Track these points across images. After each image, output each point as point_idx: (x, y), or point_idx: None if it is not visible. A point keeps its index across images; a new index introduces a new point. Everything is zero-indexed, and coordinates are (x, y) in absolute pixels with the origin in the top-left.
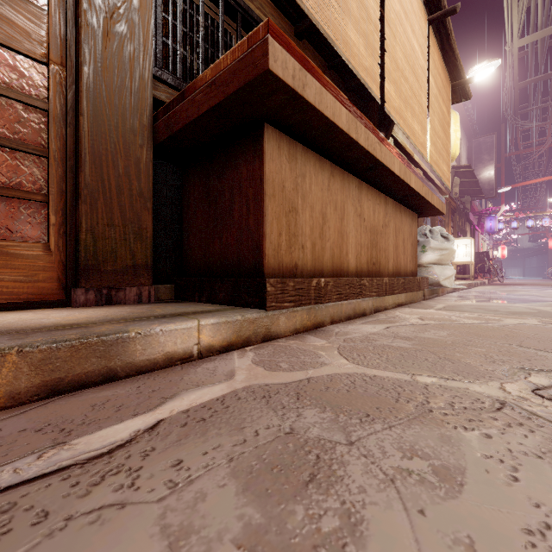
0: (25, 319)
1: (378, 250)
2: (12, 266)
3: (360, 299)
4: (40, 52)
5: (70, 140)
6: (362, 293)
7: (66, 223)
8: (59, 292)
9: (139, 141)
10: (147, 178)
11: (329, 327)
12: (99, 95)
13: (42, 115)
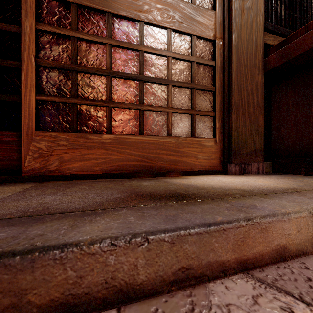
0: (239, 181)
1: None
2: (203, 151)
3: None
4: (212, 34)
5: (225, 79)
6: None
7: (223, 127)
8: (219, 165)
9: (257, 71)
10: (261, 94)
11: None
12: (239, 49)
13: (211, 69)
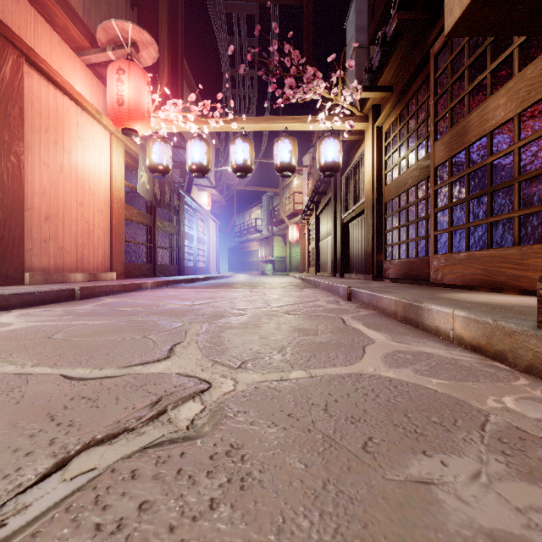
0: (489, 298)
1: None
2: None
3: None
4: None
5: None
6: None
7: None
8: None
9: None
10: None
11: None
12: None
13: None
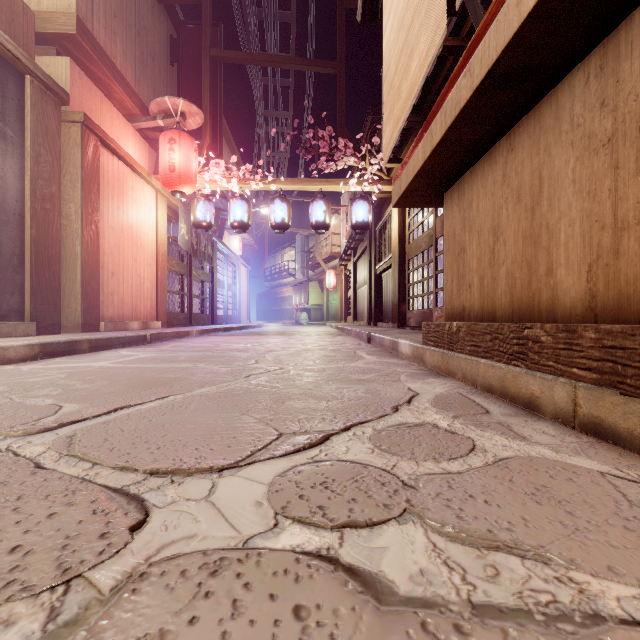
0: None
1: None
2: None
3: (521, 369)
4: None
5: None
6: (528, 358)
7: None
8: None
9: None
10: None
11: (453, 380)
12: None
13: None
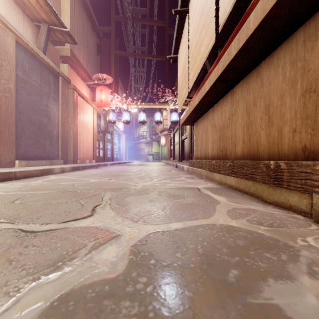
0: None
1: (225, 140)
2: None
3: (202, 170)
4: None
5: None
6: (202, 167)
7: None
8: None
9: None
10: None
11: (193, 175)
12: None
13: None
